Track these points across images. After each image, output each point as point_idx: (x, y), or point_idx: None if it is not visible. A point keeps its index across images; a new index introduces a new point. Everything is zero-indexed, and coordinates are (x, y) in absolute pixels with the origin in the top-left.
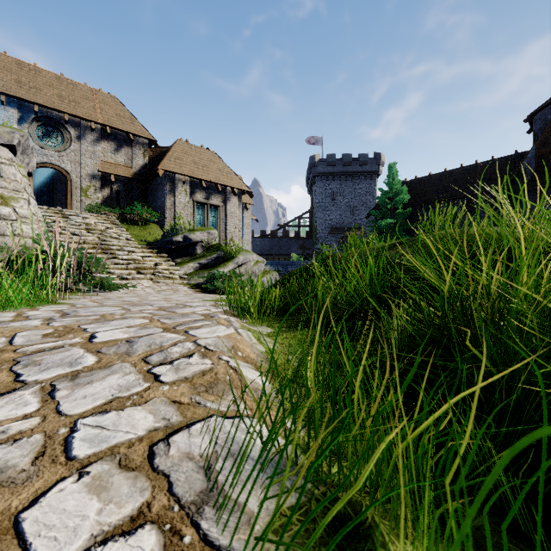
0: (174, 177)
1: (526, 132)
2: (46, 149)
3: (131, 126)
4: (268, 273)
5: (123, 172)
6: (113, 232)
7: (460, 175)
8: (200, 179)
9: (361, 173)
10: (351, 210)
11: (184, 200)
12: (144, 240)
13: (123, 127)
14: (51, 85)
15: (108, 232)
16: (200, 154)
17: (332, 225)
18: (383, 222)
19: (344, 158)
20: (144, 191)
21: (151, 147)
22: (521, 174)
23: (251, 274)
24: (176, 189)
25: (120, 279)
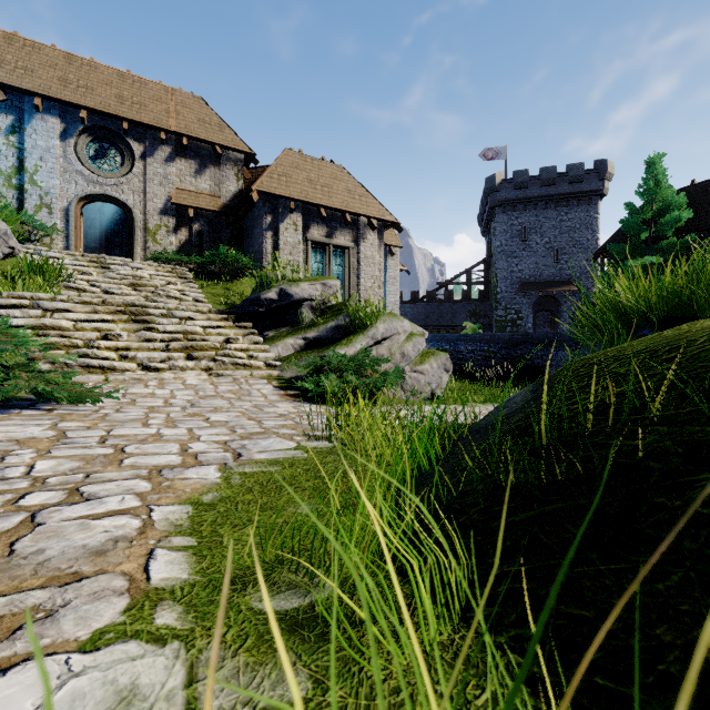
0: (277, 204)
1: None
2: (100, 174)
3: (219, 134)
4: (431, 355)
5: (207, 204)
6: (175, 290)
7: None
8: (317, 205)
9: (571, 195)
10: (555, 254)
11: (293, 239)
12: (224, 302)
13: (207, 137)
14: (109, 84)
15: (166, 288)
16: (318, 169)
17: (523, 279)
18: (634, 263)
19: (543, 175)
20: (237, 231)
21: (251, 168)
22: None
23: (401, 357)
24: (279, 223)
25: (144, 370)
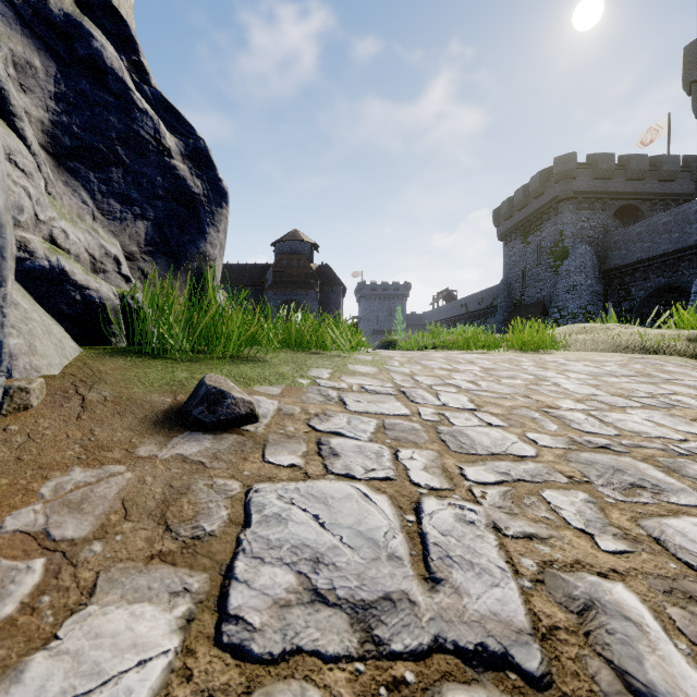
0: None
1: (273, 250)
2: None
3: None
4: None
5: None
6: None
7: (237, 269)
8: None
9: None
10: None
11: None
12: None
13: None
14: None
15: None
16: None
17: None
18: None
19: None
20: None
21: None
22: (267, 280)
23: None
24: None
25: None
